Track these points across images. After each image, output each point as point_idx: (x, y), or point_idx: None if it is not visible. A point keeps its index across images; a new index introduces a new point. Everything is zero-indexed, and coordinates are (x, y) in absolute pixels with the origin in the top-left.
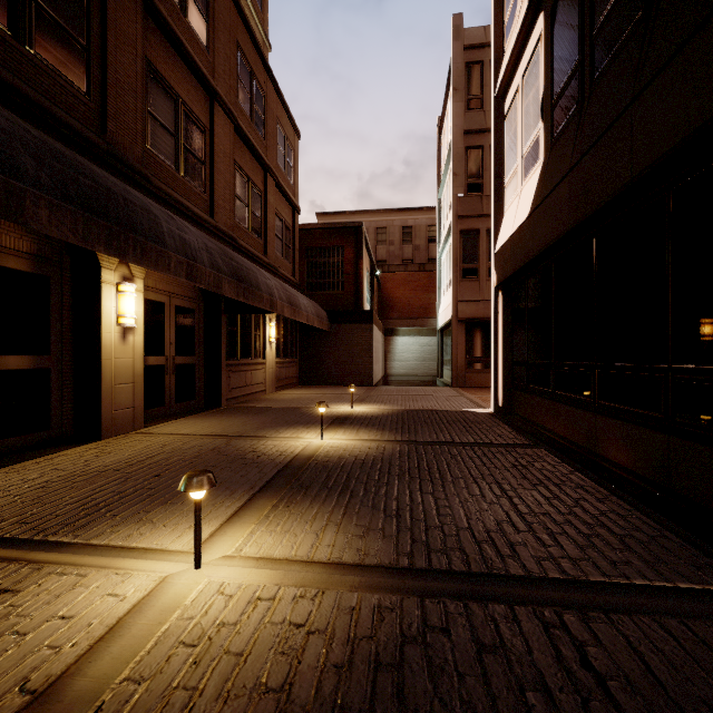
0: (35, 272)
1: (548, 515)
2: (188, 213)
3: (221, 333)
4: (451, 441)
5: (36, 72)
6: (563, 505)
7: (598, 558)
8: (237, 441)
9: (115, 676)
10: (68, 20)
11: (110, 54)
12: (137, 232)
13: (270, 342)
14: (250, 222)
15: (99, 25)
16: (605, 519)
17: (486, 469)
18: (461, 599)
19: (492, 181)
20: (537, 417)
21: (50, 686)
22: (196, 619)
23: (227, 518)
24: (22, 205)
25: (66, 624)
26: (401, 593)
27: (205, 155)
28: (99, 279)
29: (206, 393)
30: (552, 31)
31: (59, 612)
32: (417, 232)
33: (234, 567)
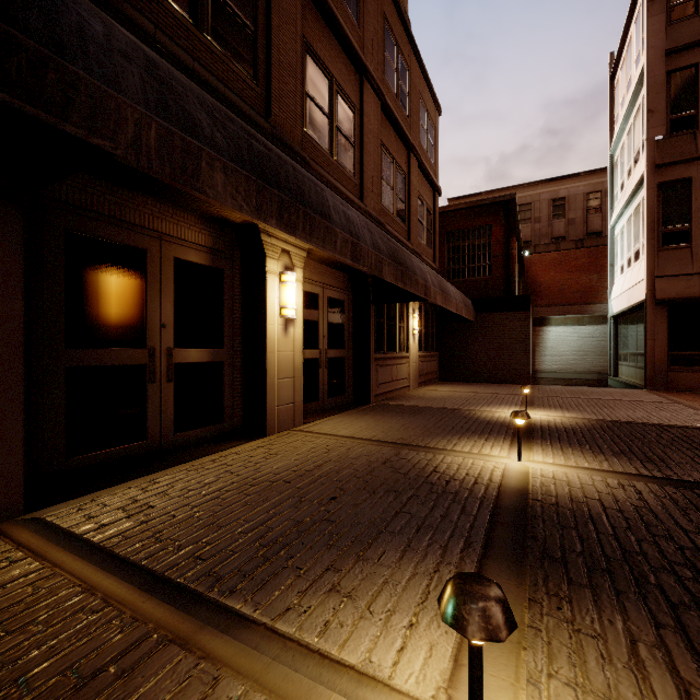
0: (211, 265)
1: None
2: (342, 196)
3: (369, 325)
4: None
5: (212, 60)
6: None
7: None
8: (408, 453)
9: None
10: (238, 4)
11: (274, 34)
12: (306, 204)
13: (413, 334)
14: (394, 206)
15: (264, 6)
16: None
17: None
18: None
19: None
20: None
21: None
22: None
23: None
24: (198, 168)
25: None
26: None
27: (355, 137)
28: (265, 269)
29: (354, 388)
30: None
31: None
32: (571, 203)
33: None
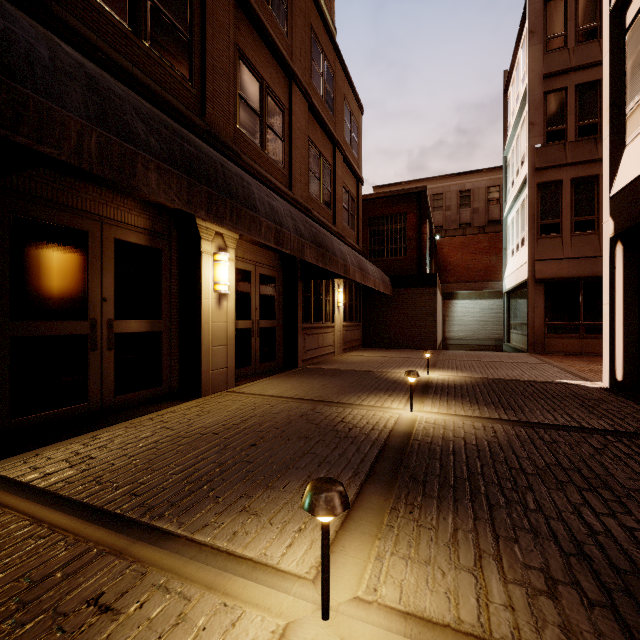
0: (150, 245)
1: None
2: (271, 186)
3: (297, 299)
4: (580, 426)
5: (150, 64)
6: None
7: None
8: (323, 407)
9: None
10: (175, 15)
11: (208, 42)
12: (233, 197)
13: (338, 307)
14: (321, 194)
15: (199, 17)
16: None
17: None
18: None
19: (606, 111)
20: None
21: None
22: None
23: (340, 521)
24: (134, 169)
25: None
26: None
27: (284, 133)
28: (200, 249)
29: (284, 354)
30: None
31: None
32: (475, 195)
33: (375, 627)
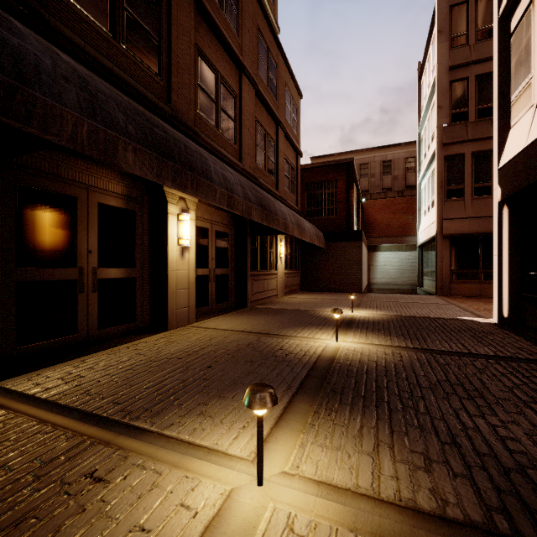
0: (126, 208)
1: None
2: (225, 159)
3: (246, 251)
4: (469, 352)
5: (126, 62)
6: None
7: None
8: (265, 338)
9: None
10: (147, 22)
11: (173, 43)
12: (193, 170)
13: (280, 257)
14: (266, 165)
15: (166, 23)
16: None
17: (532, 391)
18: None
19: (495, 99)
20: None
21: None
22: None
23: (275, 421)
24: (116, 150)
25: None
26: None
27: (236, 115)
28: (166, 211)
29: (236, 296)
30: None
31: (140, 520)
32: (395, 164)
33: (296, 491)
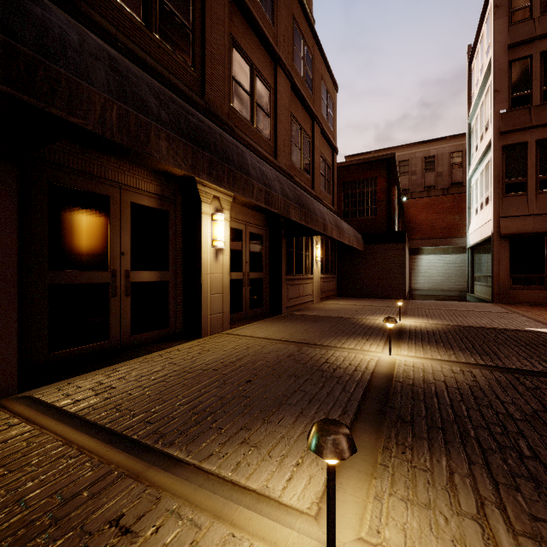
0: (159, 208)
1: None
2: (260, 155)
3: (281, 253)
4: None
5: (159, 53)
6: None
7: None
8: (307, 349)
9: None
10: (180, 10)
11: (207, 32)
12: (230, 163)
13: (316, 261)
14: (301, 162)
15: (200, 11)
16: None
17: None
18: None
19: None
20: None
21: None
22: None
23: None
24: (148, 137)
25: None
26: None
27: (270, 110)
28: (200, 211)
29: (270, 302)
30: None
31: None
32: (439, 160)
33: None
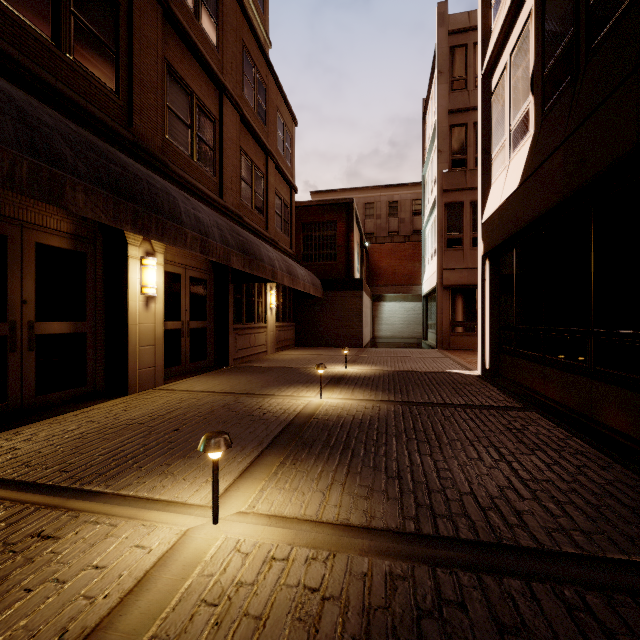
0: (73, 249)
1: (551, 482)
2: (201, 194)
3: (228, 301)
4: (443, 403)
5: (74, 76)
6: (565, 472)
7: (613, 533)
8: (245, 399)
9: (143, 633)
10: (101, 29)
11: (136, 57)
12: (159, 212)
13: (270, 308)
14: (253, 201)
15: (126, 32)
16: (613, 489)
17: (481, 432)
18: (474, 571)
19: (479, 155)
20: (526, 380)
21: (85, 639)
22: (216, 577)
23: (240, 474)
24: (63, 191)
25: (99, 574)
26: (411, 560)
27: (215, 143)
28: (126, 254)
29: (216, 354)
30: (543, 7)
31: (93, 561)
32: (402, 206)
33: (248, 524)
